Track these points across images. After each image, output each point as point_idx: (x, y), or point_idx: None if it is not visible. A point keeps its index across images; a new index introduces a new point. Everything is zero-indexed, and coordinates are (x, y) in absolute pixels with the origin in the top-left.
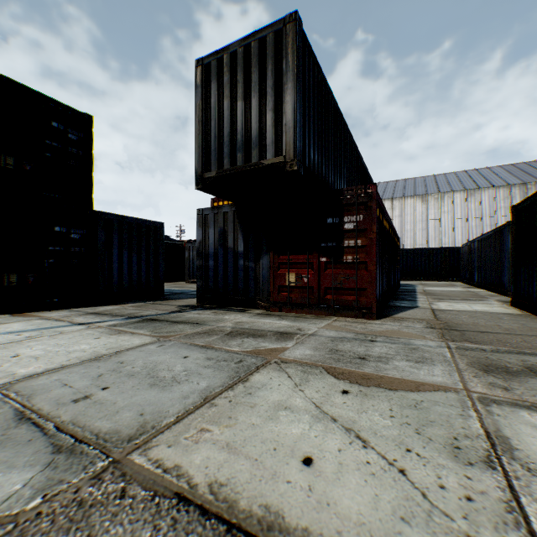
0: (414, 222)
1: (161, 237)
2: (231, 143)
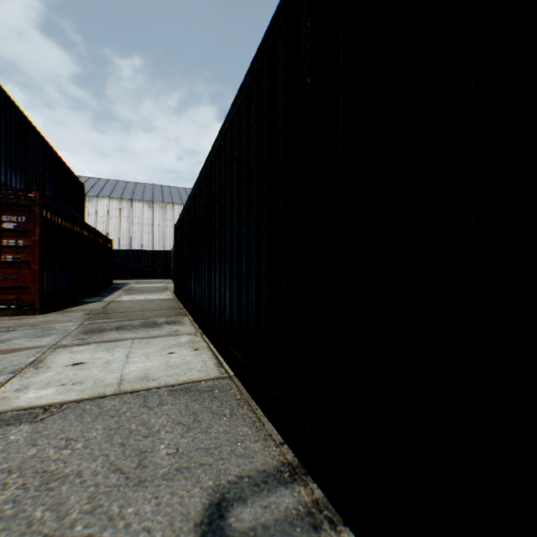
0: (142, 225)
1: None
2: None
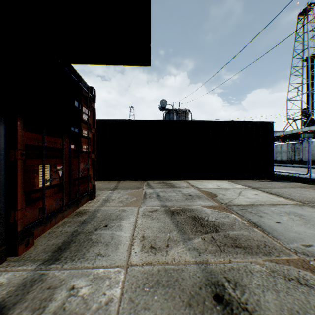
0: None
1: None
2: None
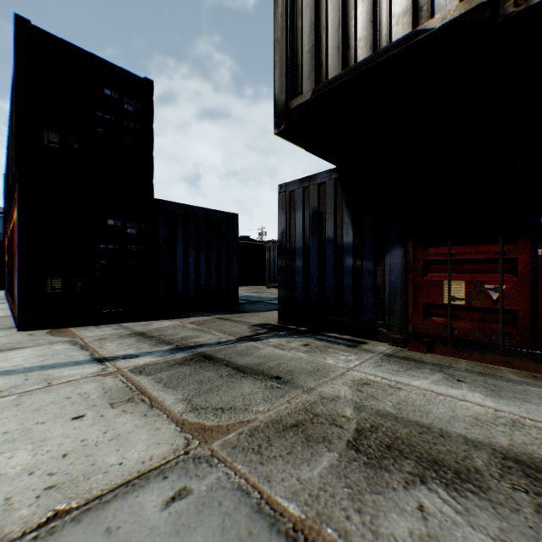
0: None
1: (235, 232)
2: (342, 25)
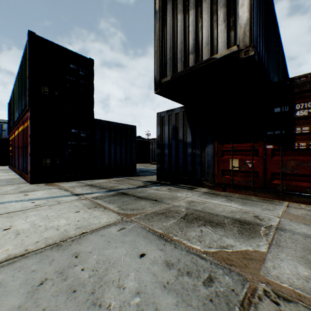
0: None
1: (134, 135)
2: (183, 49)
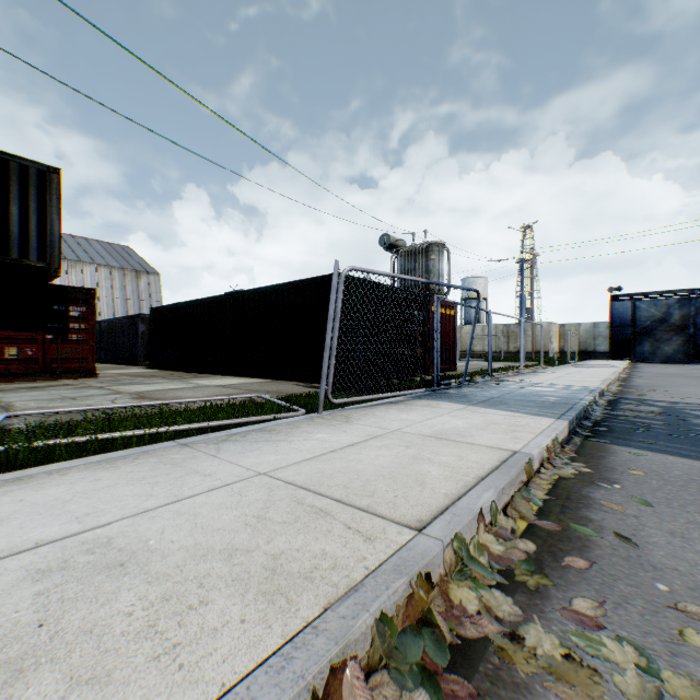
0: None
1: None
2: None
